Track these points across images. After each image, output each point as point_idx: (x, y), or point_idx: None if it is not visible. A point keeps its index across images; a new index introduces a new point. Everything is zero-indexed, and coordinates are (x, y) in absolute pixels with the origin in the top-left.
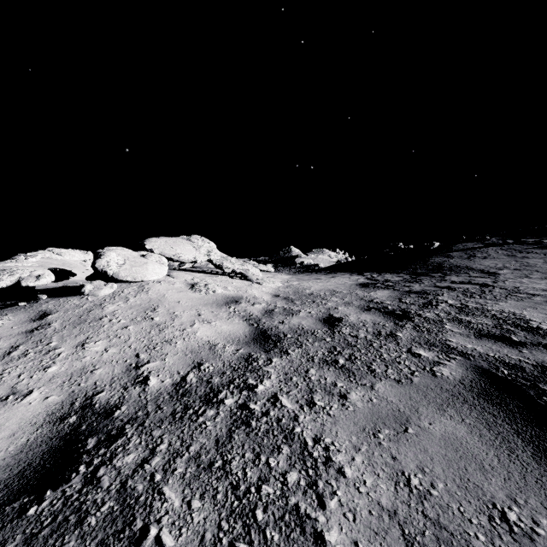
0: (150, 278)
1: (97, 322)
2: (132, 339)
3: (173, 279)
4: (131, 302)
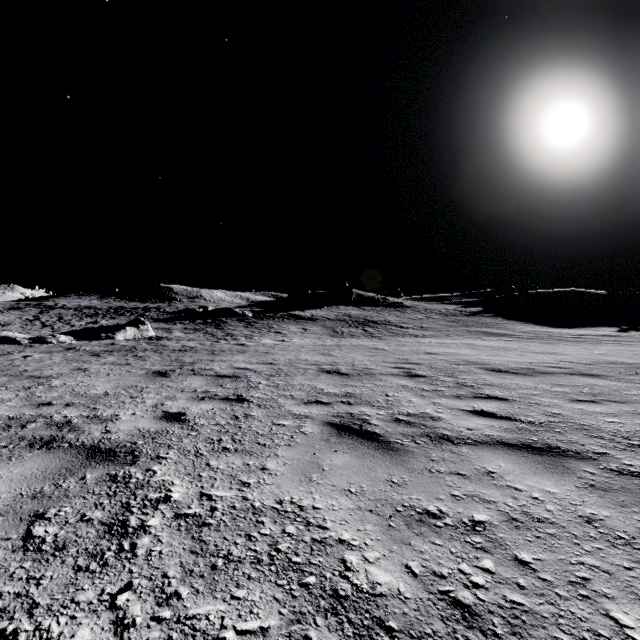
0: None
1: None
2: None
3: None
4: None
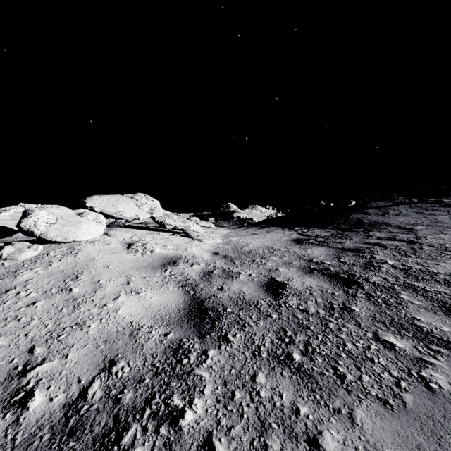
0: (83, 238)
1: (0, 297)
2: (33, 322)
3: (109, 239)
4: (52, 268)
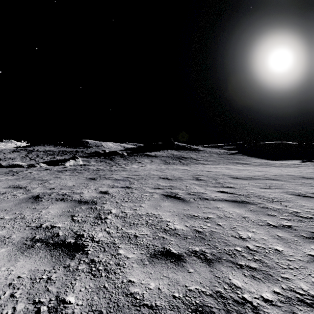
0: None
1: None
2: None
3: None
4: None
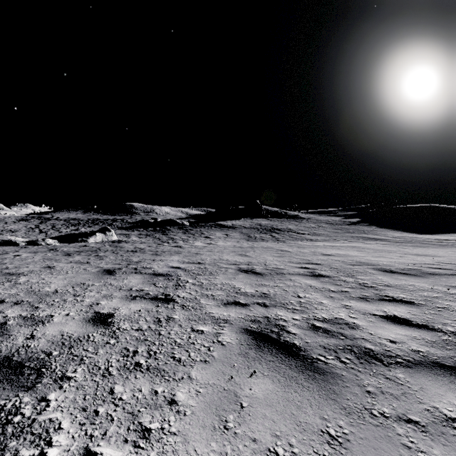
0: None
1: None
2: None
3: None
4: None
